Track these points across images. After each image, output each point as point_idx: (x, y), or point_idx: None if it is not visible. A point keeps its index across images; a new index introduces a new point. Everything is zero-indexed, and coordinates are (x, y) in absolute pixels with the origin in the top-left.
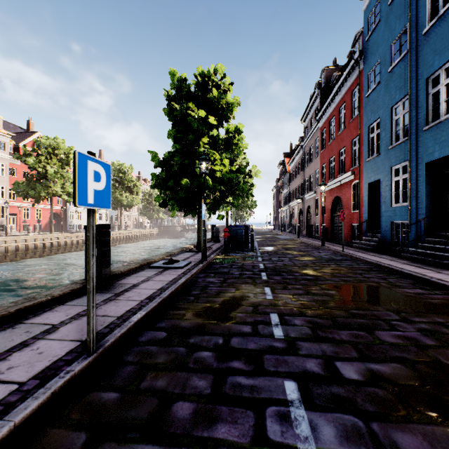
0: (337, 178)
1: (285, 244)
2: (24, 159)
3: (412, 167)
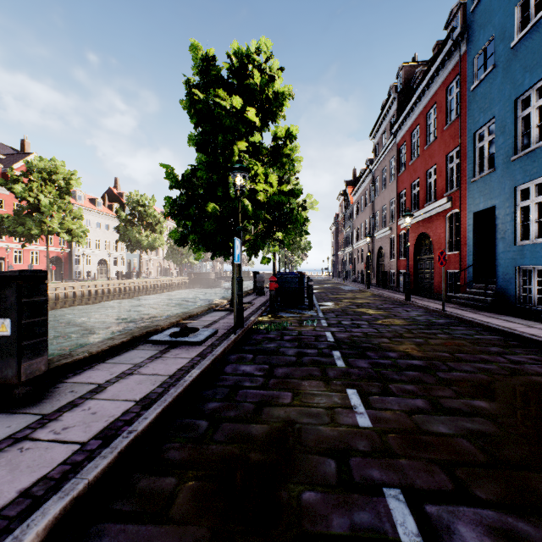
0: (425, 208)
1: (353, 298)
2: (10, 186)
3: None
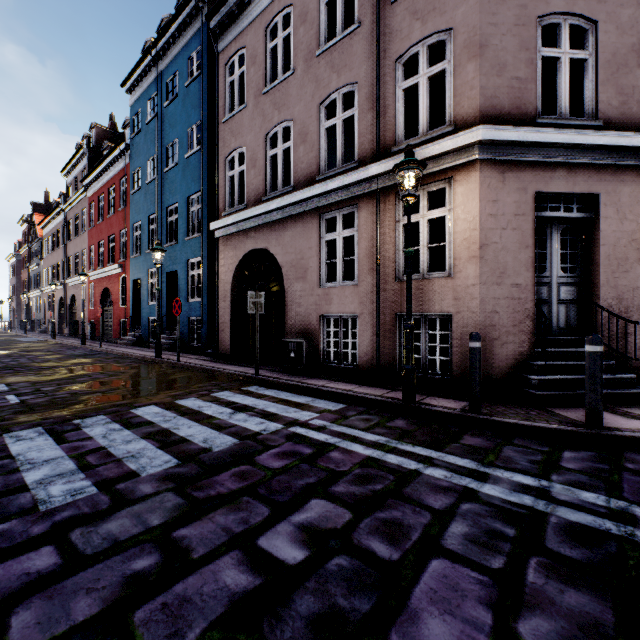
0: (106, 268)
1: (28, 347)
2: None
3: (160, 273)
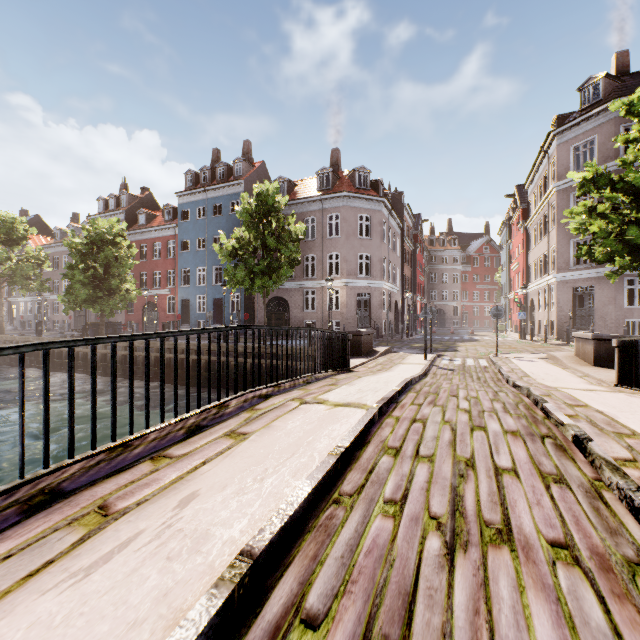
0: (155, 290)
1: None
2: None
3: (207, 298)
